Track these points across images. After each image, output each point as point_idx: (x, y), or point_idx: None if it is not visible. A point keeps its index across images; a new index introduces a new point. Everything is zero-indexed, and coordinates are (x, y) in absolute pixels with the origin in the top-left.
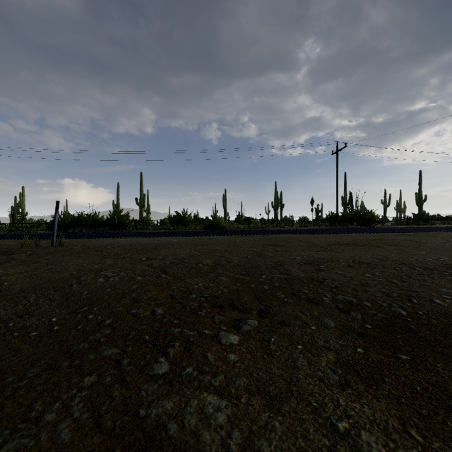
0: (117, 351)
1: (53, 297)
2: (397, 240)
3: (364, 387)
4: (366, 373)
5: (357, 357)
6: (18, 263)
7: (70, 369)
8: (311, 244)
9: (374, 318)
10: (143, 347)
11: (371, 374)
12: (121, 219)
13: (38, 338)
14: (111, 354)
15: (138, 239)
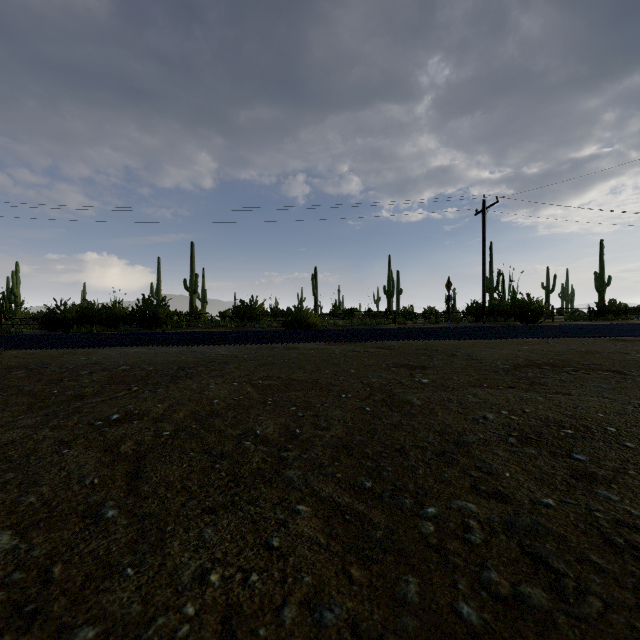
0: None
1: None
2: (635, 355)
3: None
4: None
5: None
6: None
7: None
8: (480, 363)
9: None
10: None
11: None
12: (155, 311)
13: None
14: None
15: (163, 348)
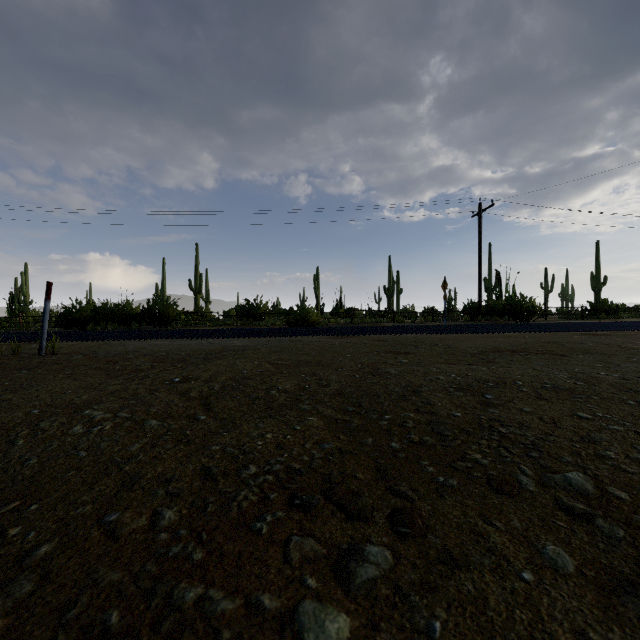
0: None
1: None
2: (588, 344)
3: None
4: None
5: None
6: None
7: None
8: (454, 350)
9: None
10: None
11: None
12: (165, 310)
13: None
14: None
15: (184, 341)
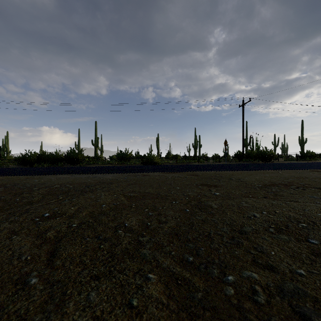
0: None
1: None
2: None
3: None
4: None
5: None
6: None
7: None
8: (245, 183)
9: None
10: None
11: None
12: (76, 156)
13: None
14: None
15: (79, 175)
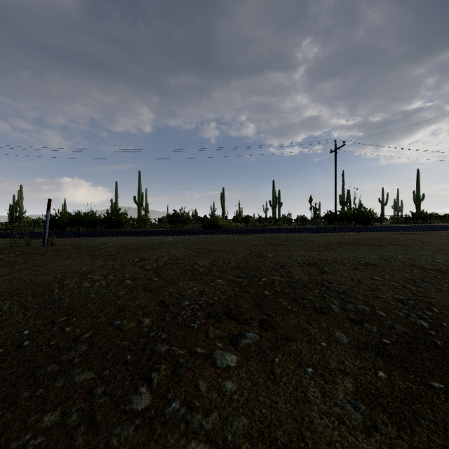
0: (91, 376)
1: (29, 305)
2: (400, 239)
3: (395, 430)
4: (394, 409)
5: (380, 385)
6: (3, 265)
7: (30, 402)
8: (312, 243)
9: (392, 331)
10: (123, 369)
11: (400, 410)
12: (119, 217)
13: (2, 357)
14: (83, 381)
15: (134, 238)
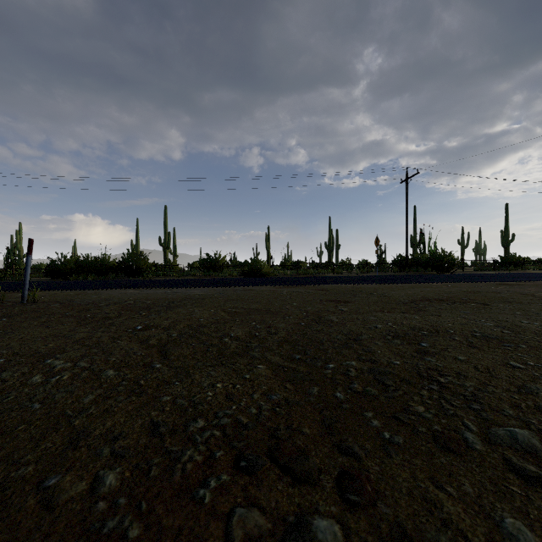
0: None
1: None
2: (505, 293)
3: None
4: None
5: None
6: None
7: None
8: (388, 299)
9: None
10: None
11: None
12: (138, 263)
13: None
14: None
15: (151, 290)
